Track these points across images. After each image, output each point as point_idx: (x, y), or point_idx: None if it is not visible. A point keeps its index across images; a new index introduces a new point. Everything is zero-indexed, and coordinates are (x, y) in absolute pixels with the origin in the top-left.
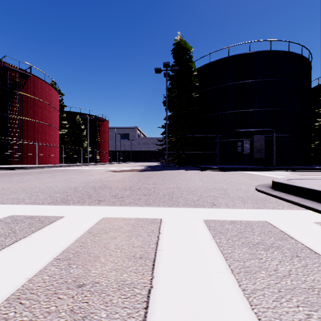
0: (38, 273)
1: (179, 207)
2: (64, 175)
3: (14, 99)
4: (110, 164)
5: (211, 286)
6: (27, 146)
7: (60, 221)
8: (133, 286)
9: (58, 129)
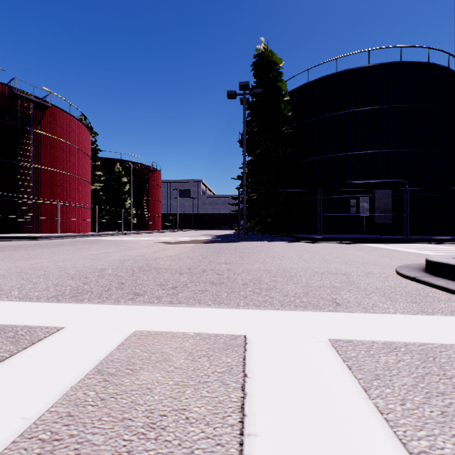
0: None
1: (276, 309)
2: (92, 248)
3: (27, 140)
4: (163, 232)
5: None
6: (46, 207)
7: (52, 339)
8: None
9: (90, 182)
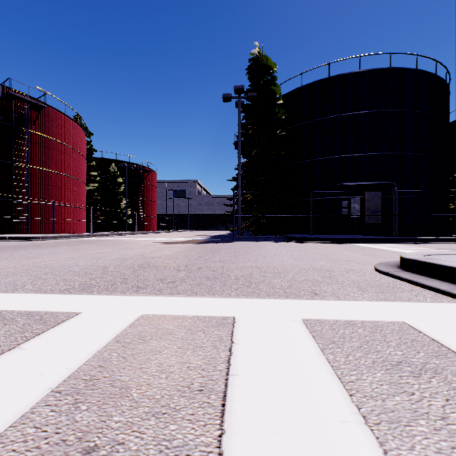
0: (17, 420)
1: (262, 298)
2: (91, 248)
3: (21, 140)
4: (159, 233)
5: (333, 454)
6: (41, 207)
7: (74, 321)
8: (186, 452)
9: (85, 183)
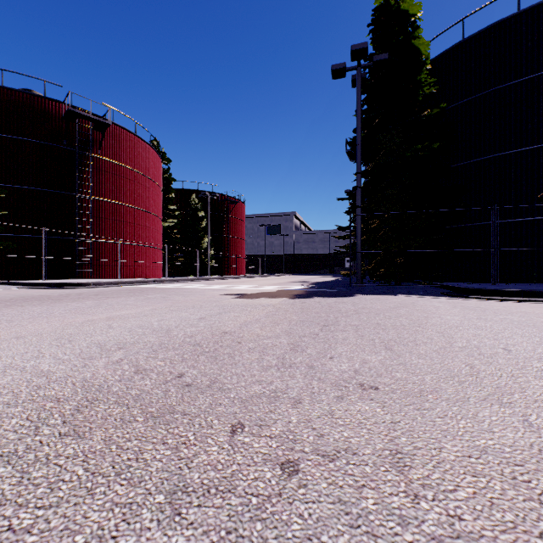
0: None
1: None
2: (116, 305)
3: (86, 167)
4: (245, 278)
5: None
6: (107, 247)
7: None
8: None
9: (160, 217)
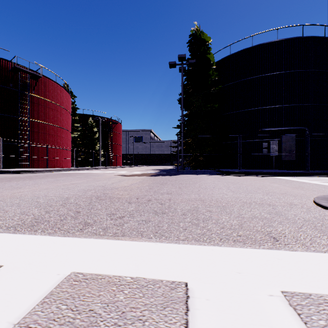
0: None
1: (215, 244)
2: (67, 180)
3: (25, 101)
4: (122, 167)
5: None
6: (38, 149)
7: None
8: None
9: (70, 131)
